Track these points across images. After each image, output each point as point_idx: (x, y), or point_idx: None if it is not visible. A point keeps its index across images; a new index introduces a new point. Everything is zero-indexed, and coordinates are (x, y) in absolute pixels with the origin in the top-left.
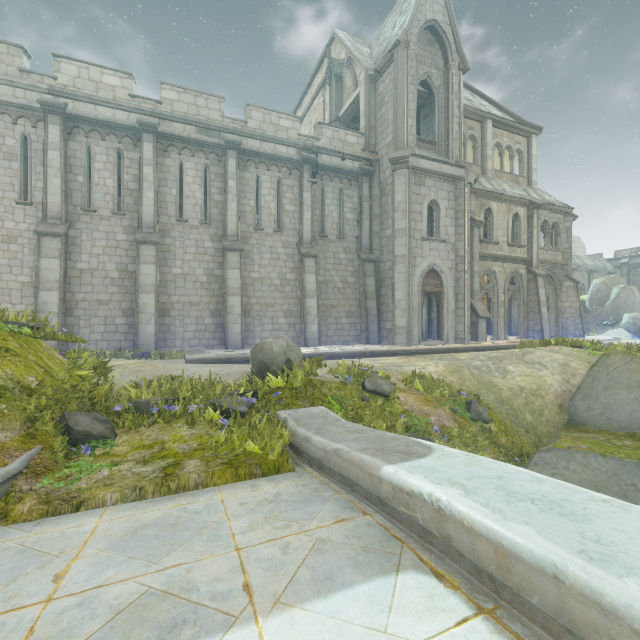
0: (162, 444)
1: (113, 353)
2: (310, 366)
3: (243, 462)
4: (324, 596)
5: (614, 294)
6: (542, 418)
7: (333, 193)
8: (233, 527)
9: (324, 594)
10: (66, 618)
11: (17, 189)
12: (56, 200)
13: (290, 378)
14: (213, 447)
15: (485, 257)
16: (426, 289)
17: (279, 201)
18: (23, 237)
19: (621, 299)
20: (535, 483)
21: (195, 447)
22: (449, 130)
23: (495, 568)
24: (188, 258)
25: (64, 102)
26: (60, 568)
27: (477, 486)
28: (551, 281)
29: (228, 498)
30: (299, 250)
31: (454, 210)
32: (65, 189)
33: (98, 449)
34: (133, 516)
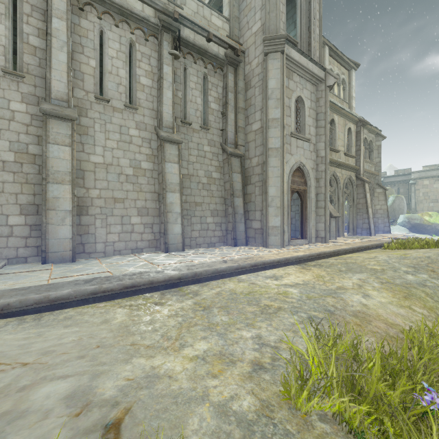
0: None
1: None
2: None
3: None
4: None
5: (391, 201)
6: None
7: (197, 76)
8: None
9: None
10: None
11: None
12: None
13: None
14: None
15: (331, 162)
16: (294, 187)
17: (132, 70)
18: None
19: (396, 204)
20: None
21: None
22: (311, 31)
23: None
24: None
25: None
26: None
27: None
28: None
29: None
30: (158, 133)
31: (315, 111)
32: None
33: None
34: None
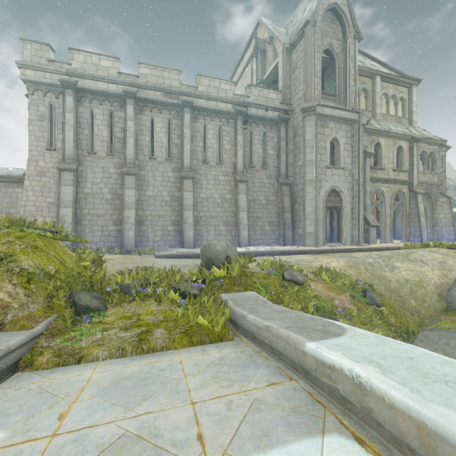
0: (138, 316)
1: (107, 250)
2: (244, 261)
3: (195, 332)
4: (263, 451)
5: None
6: (424, 304)
7: (259, 135)
8: (189, 384)
9: (263, 449)
10: (65, 452)
11: (46, 140)
12: (70, 146)
13: (229, 270)
14: (174, 320)
15: (375, 180)
16: (329, 204)
17: (220, 142)
18: (50, 172)
19: None
20: (444, 365)
21: (161, 319)
22: (347, 85)
23: (418, 444)
24: (157, 184)
25: (75, 80)
26: (64, 408)
27: (391, 365)
28: (428, 198)
29: (185, 359)
30: (234, 177)
31: (350, 145)
32: (76, 139)
33: (94, 318)
34: (117, 370)
